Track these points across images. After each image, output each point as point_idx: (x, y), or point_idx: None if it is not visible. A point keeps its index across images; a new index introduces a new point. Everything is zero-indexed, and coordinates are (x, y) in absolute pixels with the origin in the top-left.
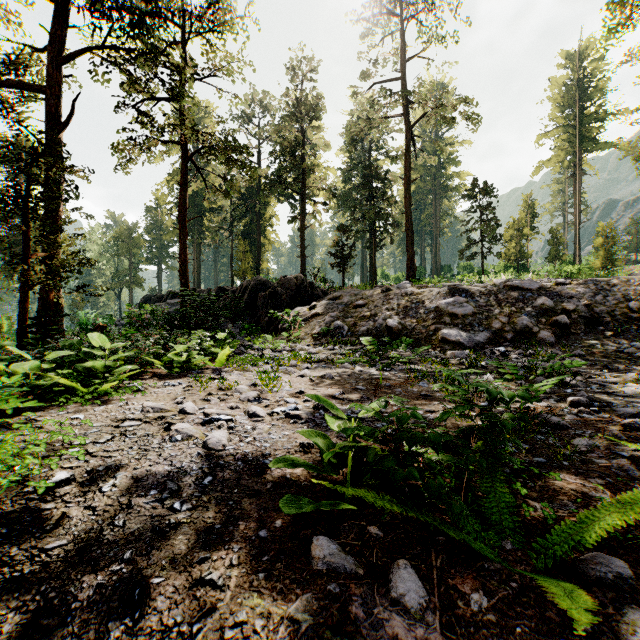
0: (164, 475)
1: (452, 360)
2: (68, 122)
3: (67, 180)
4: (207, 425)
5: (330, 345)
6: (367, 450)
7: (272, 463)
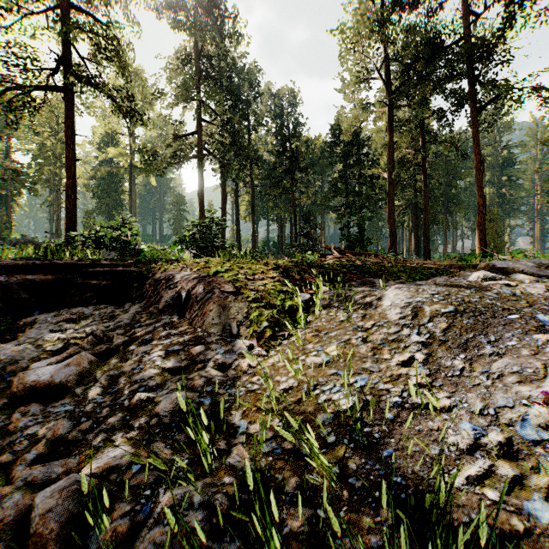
0: None
1: None
2: None
3: None
4: None
5: None
6: None
7: None
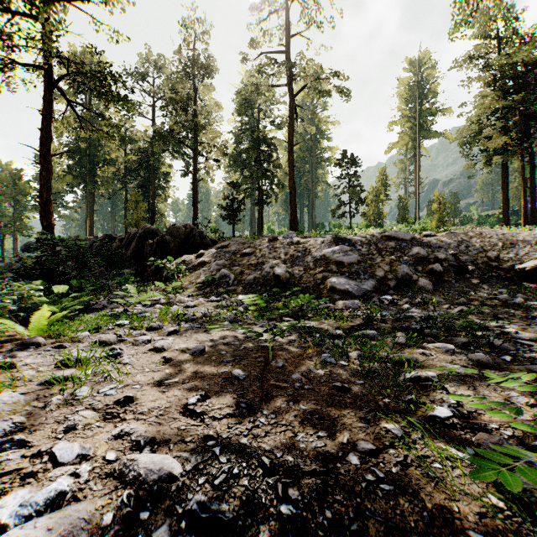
0: None
1: (344, 311)
2: None
3: None
4: None
5: (214, 295)
6: None
7: None
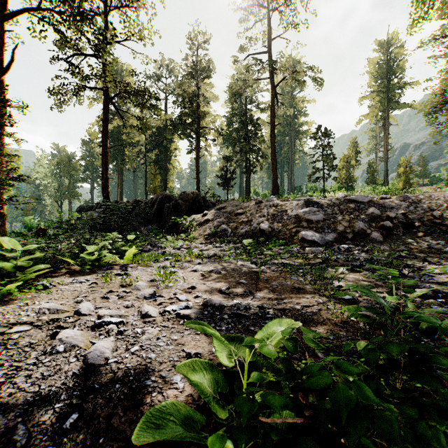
0: (20, 413)
1: (310, 255)
2: (10, 67)
3: (1, 109)
4: (97, 329)
5: (217, 243)
6: (263, 384)
7: (138, 427)
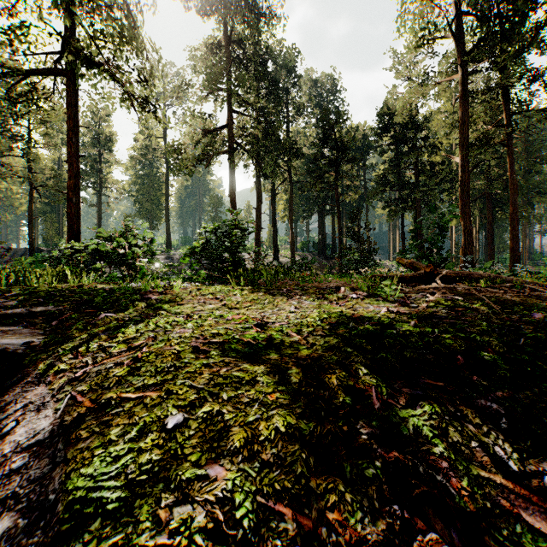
0: None
1: None
2: None
3: None
4: None
5: None
6: None
7: None
